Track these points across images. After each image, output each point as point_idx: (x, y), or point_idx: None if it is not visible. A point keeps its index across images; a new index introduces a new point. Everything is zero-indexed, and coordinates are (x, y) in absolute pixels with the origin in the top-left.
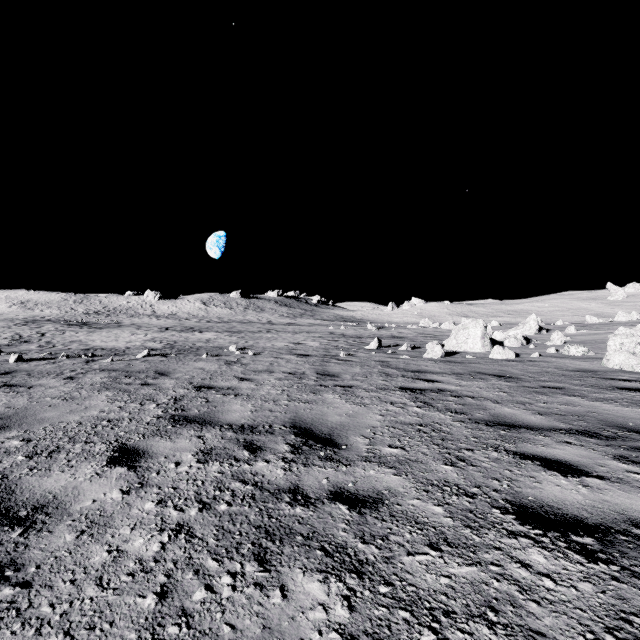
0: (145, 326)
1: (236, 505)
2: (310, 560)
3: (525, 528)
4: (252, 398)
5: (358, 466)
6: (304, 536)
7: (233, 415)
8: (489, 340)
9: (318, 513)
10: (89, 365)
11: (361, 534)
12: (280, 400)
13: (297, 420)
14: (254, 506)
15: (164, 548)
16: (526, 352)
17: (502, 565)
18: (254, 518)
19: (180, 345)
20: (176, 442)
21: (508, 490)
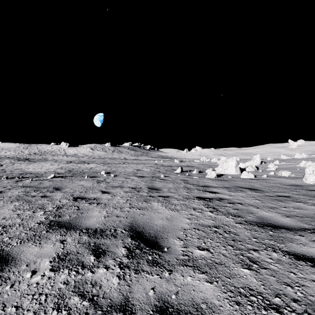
0: (59, 160)
1: None
2: None
3: None
4: (107, 206)
5: (177, 271)
6: None
7: (91, 220)
8: (239, 168)
9: None
10: (17, 183)
11: None
12: (124, 207)
13: (134, 224)
14: None
15: None
16: (258, 174)
17: None
18: None
19: (75, 171)
20: (42, 247)
21: (304, 299)
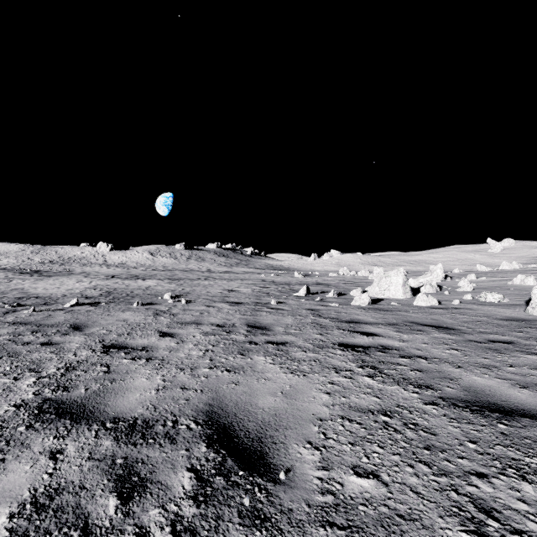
0: (93, 274)
1: None
2: None
3: None
4: (166, 364)
5: None
6: None
7: (129, 398)
8: (409, 287)
9: None
10: (4, 317)
11: None
12: (200, 367)
13: (215, 407)
14: None
15: None
16: (444, 299)
17: None
18: None
19: (118, 293)
20: (5, 471)
21: None
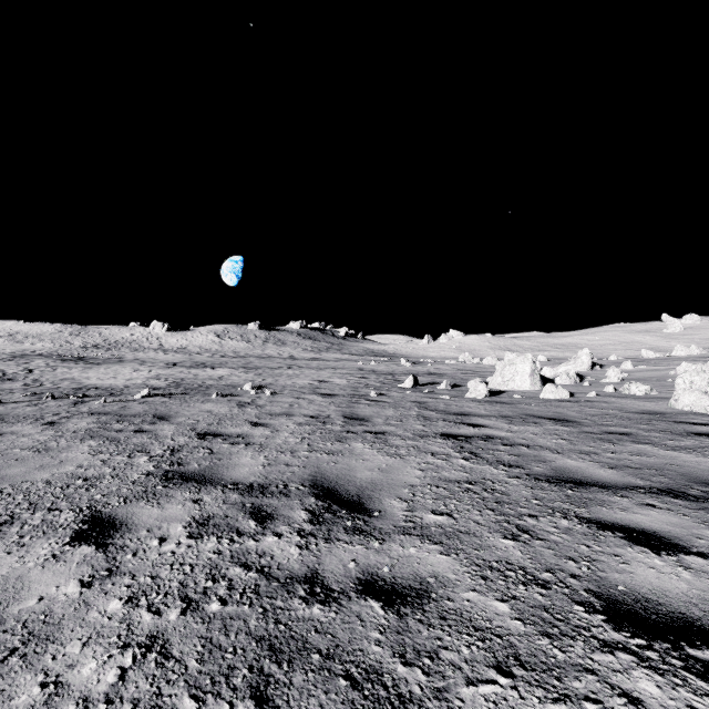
0: (150, 361)
1: (233, 603)
2: (330, 696)
3: (622, 636)
4: (266, 448)
5: (394, 541)
6: (323, 654)
7: (241, 471)
8: (539, 377)
9: (342, 615)
10: (77, 407)
11: (401, 649)
12: (299, 451)
13: (319, 477)
14: (257, 604)
15: (123, 678)
16: (581, 391)
17: (601, 701)
18: (255, 624)
19: (188, 383)
20: (165, 508)
21: (589, 575)
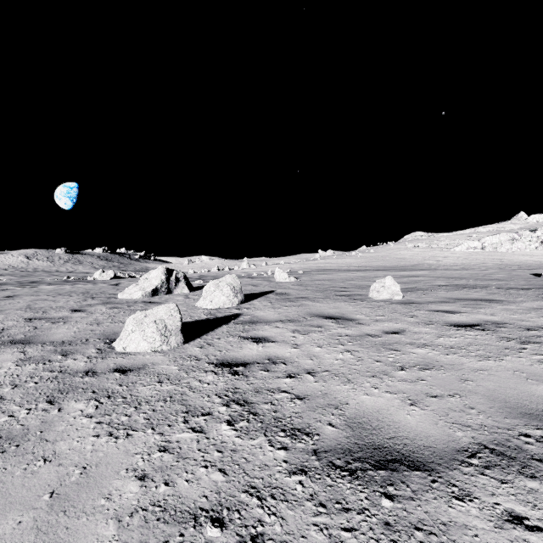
0: None
1: None
2: None
3: None
4: None
5: None
6: None
7: None
8: None
9: None
10: None
11: None
12: None
13: None
14: None
15: None
16: None
17: None
18: None
19: None
20: None
21: None
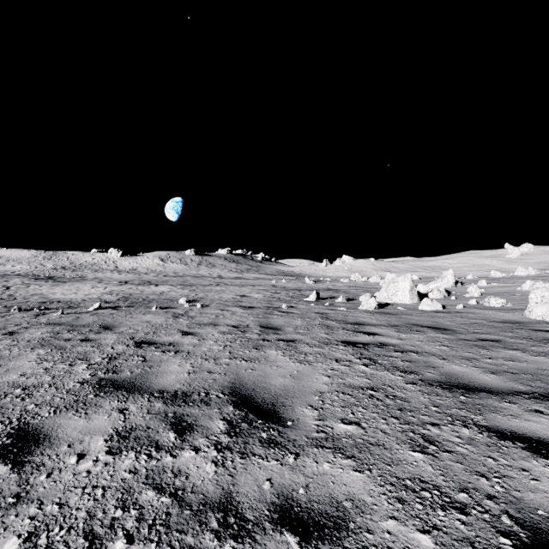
0: (106, 280)
1: (139, 540)
2: None
3: None
4: (192, 356)
5: (308, 455)
6: None
7: (168, 378)
8: (416, 293)
9: None
10: (37, 319)
11: None
12: (221, 358)
13: (237, 384)
14: (165, 542)
15: None
16: (450, 303)
17: None
18: None
19: (134, 298)
20: (91, 419)
21: (505, 496)
